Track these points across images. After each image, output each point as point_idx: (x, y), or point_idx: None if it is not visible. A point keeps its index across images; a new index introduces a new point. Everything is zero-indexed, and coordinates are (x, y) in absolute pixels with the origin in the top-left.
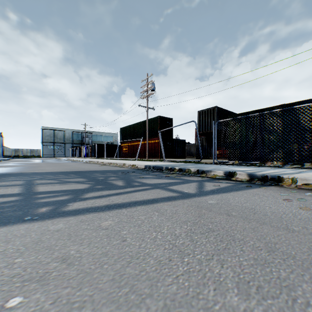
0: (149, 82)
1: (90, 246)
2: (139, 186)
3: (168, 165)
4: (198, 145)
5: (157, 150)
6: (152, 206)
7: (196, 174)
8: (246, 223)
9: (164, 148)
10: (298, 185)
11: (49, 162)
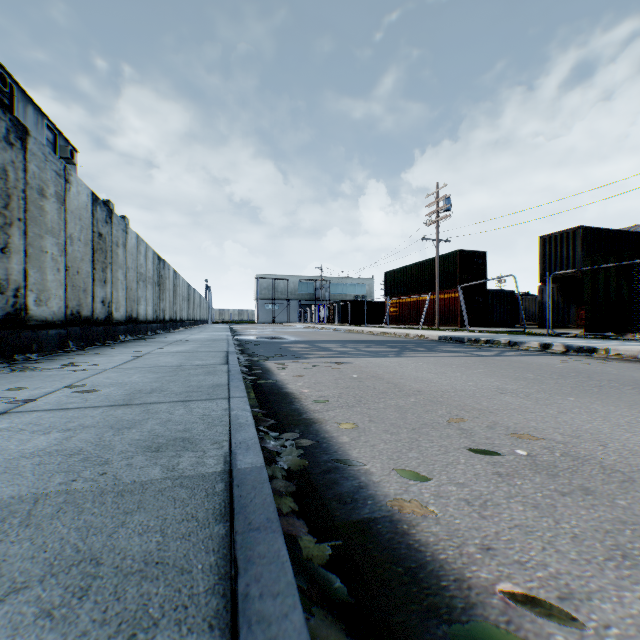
0: (440, 198)
1: (431, 361)
2: (441, 351)
3: (472, 336)
4: (541, 300)
5: (455, 311)
6: (455, 357)
7: (506, 347)
8: (509, 362)
9: (469, 308)
10: (608, 356)
11: (293, 330)
